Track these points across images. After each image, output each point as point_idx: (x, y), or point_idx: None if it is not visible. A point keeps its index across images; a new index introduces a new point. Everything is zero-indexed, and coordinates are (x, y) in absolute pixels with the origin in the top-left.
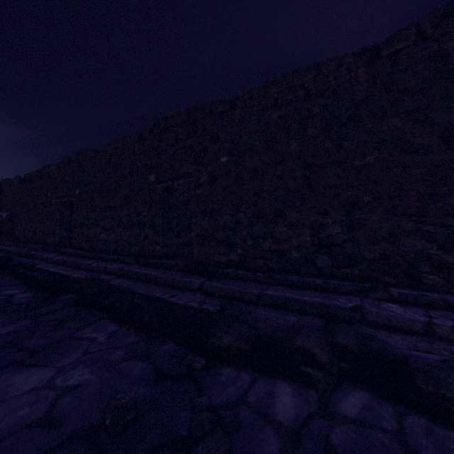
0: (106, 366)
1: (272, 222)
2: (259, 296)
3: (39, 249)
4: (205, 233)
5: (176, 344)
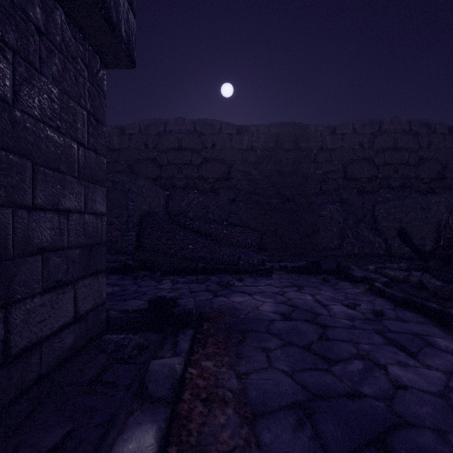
0: None
1: None
2: None
3: None
4: None
5: None
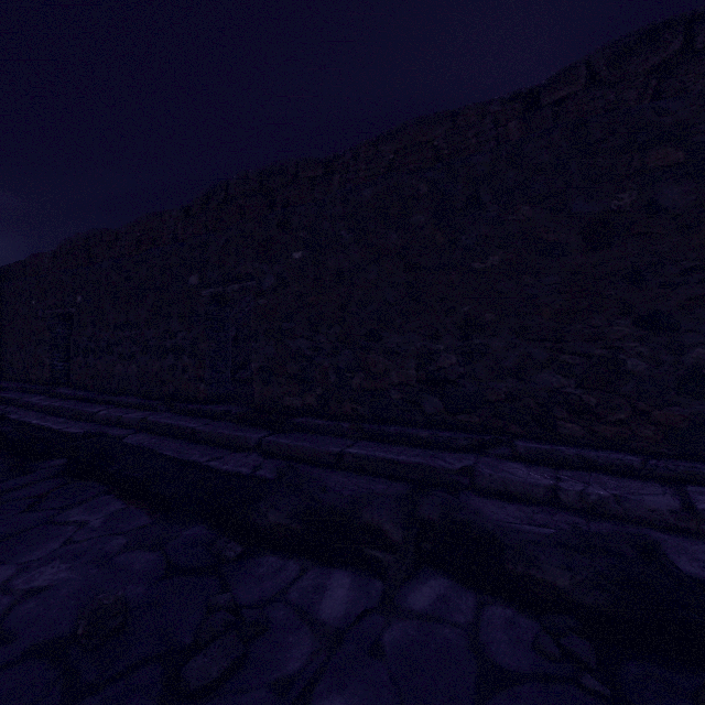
0: (96, 560)
1: (363, 348)
2: (339, 457)
3: (17, 389)
4: (271, 364)
5: (206, 526)
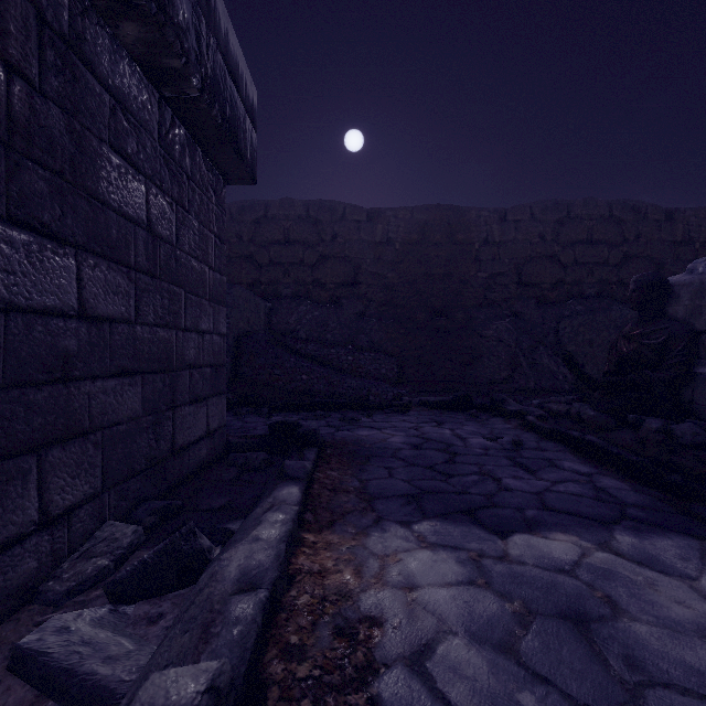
0: None
1: None
2: None
3: None
4: None
5: None
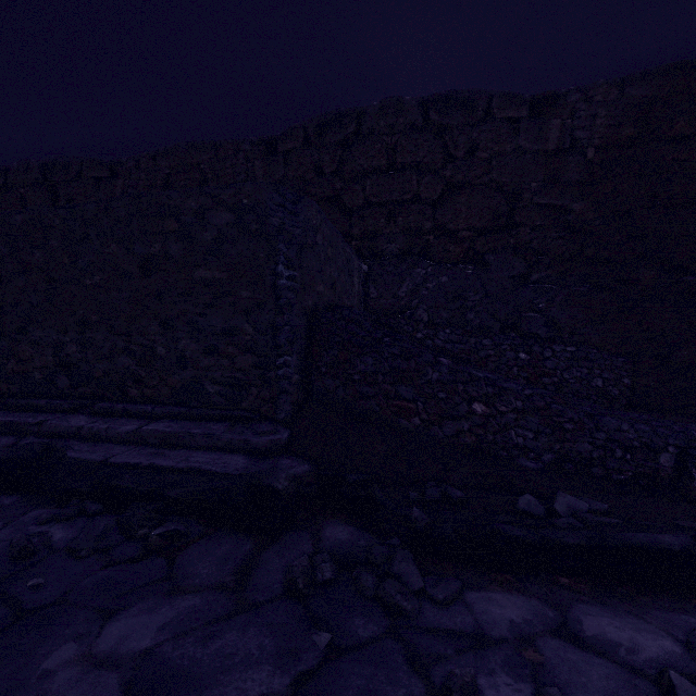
0: None
1: (15, 340)
2: None
3: None
4: None
5: None
